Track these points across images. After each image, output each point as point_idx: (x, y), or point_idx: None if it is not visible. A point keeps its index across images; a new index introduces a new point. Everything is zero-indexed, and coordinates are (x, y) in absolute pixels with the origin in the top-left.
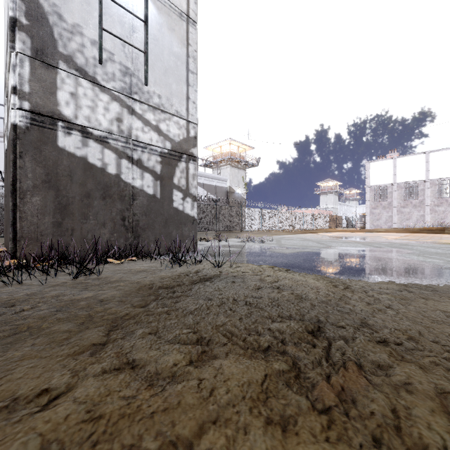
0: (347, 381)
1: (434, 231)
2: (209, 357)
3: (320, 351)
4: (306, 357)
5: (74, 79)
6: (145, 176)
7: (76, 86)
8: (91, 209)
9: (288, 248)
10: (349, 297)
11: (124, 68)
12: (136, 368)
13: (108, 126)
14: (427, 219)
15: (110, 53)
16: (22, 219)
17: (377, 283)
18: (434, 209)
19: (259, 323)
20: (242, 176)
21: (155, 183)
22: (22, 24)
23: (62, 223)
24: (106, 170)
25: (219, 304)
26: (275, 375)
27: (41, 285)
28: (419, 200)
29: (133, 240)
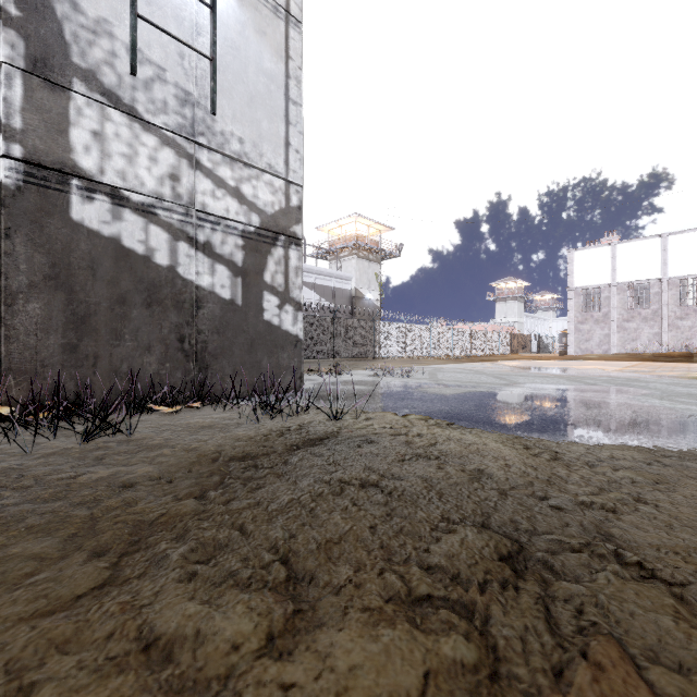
0: (607, 695)
1: (676, 359)
2: (309, 620)
3: (532, 604)
4: (506, 622)
5: (99, 108)
6: (218, 270)
7: (102, 121)
8: (127, 323)
9: (449, 386)
10: (563, 476)
11: (183, 93)
12: (153, 650)
13: (156, 188)
14: (664, 340)
15: (160, 68)
16: (10, 339)
17: (604, 449)
18: (676, 324)
19: (408, 533)
20: (375, 273)
21: (234, 280)
22: (10, 16)
23: (79, 346)
24: (152, 259)
25: (333, 492)
26: (447, 672)
27: (25, 455)
28: (652, 309)
29: (197, 373)
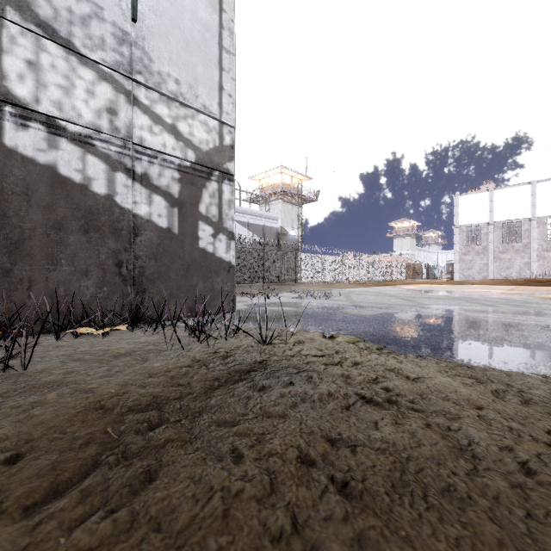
0: None
1: (544, 283)
2: None
3: None
4: None
5: (34, 39)
6: (155, 200)
7: (37, 51)
8: (63, 248)
9: (365, 307)
10: None
11: (121, 32)
12: None
13: (93, 120)
14: (533, 268)
15: (97, 6)
16: None
17: None
18: (543, 255)
19: None
20: (296, 214)
21: (171, 210)
22: None
23: (12, 270)
24: (90, 188)
25: (258, 485)
26: None
27: None
28: (523, 243)
29: (134, 296)
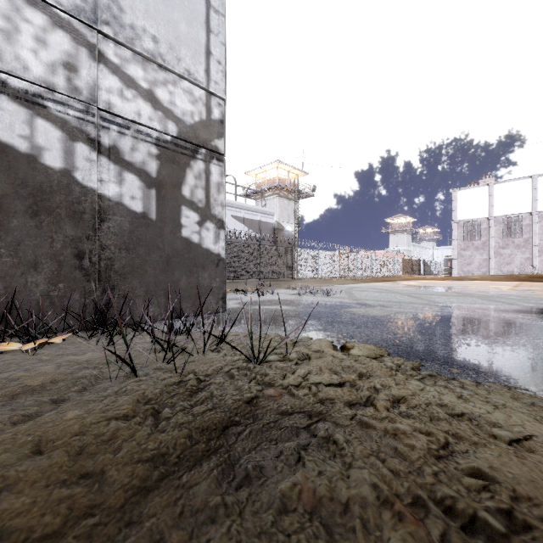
0: None
1: None
2: None
3: None
4: None
5: None
6: (127, 179)
7: None
8: (2, 234)
9: (373, 306)
10: None
11: None
12: None
13: (45, 76)
14: (534, 263)
15: None
16: None
17: None
18: None
19: None
20: (293, 209)
21: (147, 192)
22: None
23: None
24: (40, 160)
25: None
26: None
27: None
28: (523, 238)
29: (100, 294)
